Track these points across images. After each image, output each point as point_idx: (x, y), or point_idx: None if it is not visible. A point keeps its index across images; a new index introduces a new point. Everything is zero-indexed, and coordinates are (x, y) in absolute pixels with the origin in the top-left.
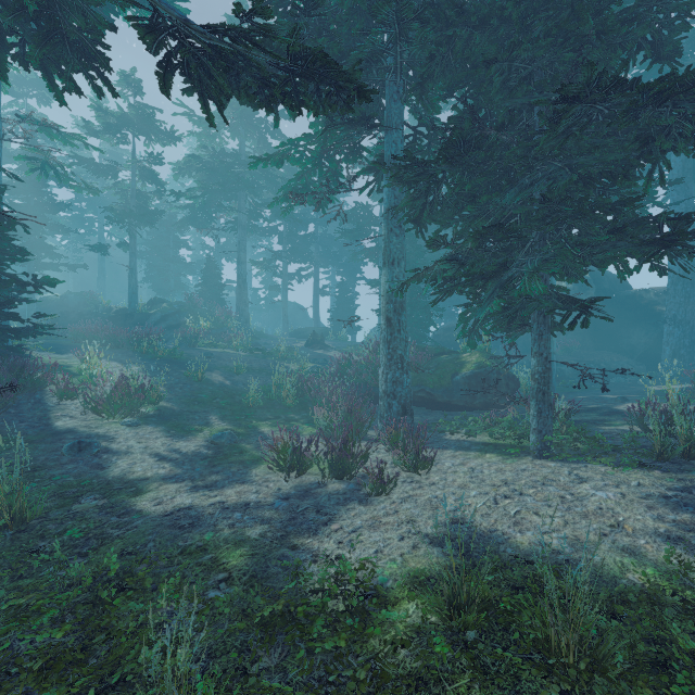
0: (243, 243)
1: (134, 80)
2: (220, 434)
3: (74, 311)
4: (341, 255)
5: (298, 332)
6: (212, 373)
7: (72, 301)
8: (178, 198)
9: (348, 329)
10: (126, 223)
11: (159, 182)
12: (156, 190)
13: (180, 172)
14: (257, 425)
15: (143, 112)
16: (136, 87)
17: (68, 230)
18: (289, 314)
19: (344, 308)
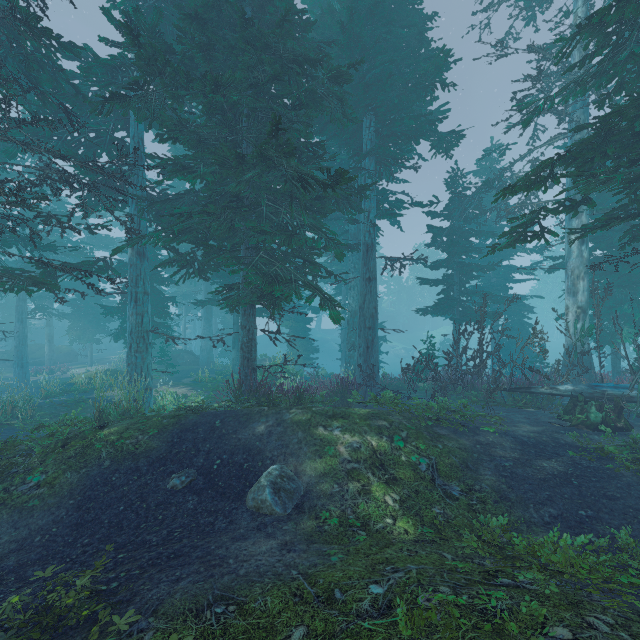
0: None
1: None
2: None
3: None
4: None
5: None
6: None
7: None
8: None
9: None
10: None
11: None
12: None
13: None
14: None
15: None
16: None
17: None
18: None
19: None
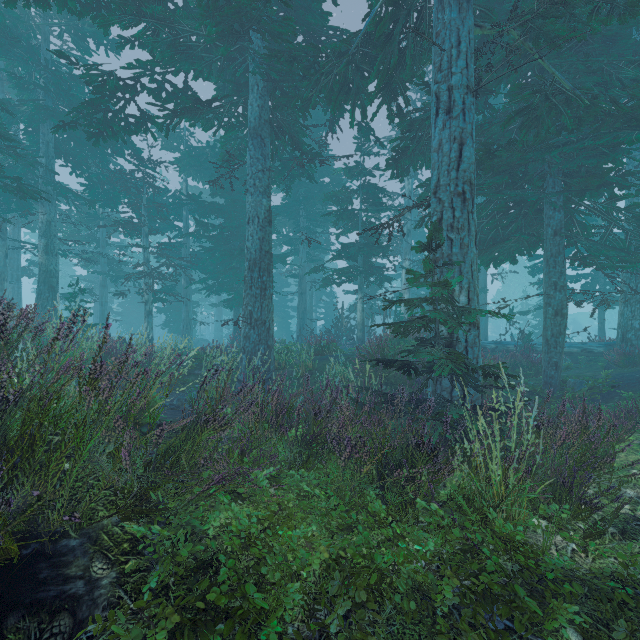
0: None
1: None
2: None
3: None
4: None
5: None
6: None
7: None
8: None
9: None
10: None
11: None
12: None
13: None
14: None
15: None
16: None
17: None
18: None
19: None
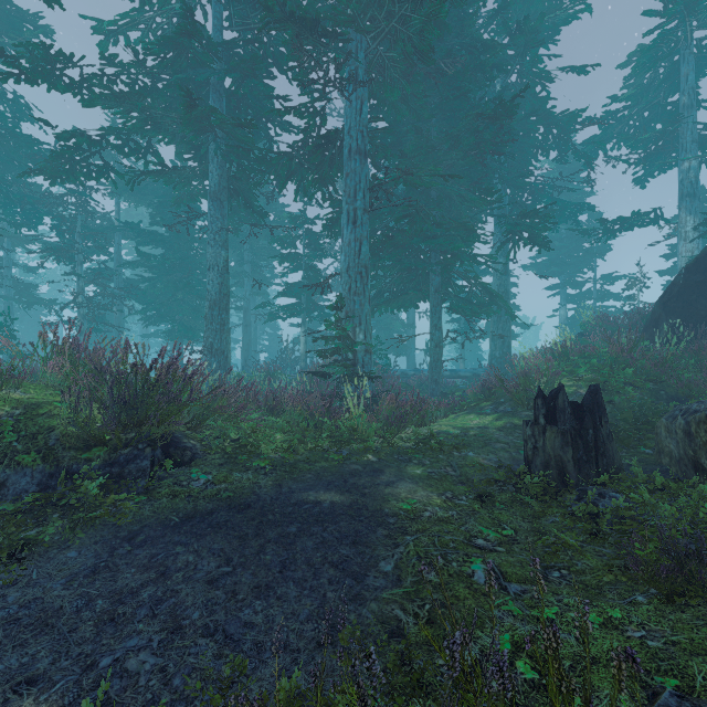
0: None
1: None
2: None
3: None
4: None
5: None
6: None
7: None
8: None
9: None
10: None
11: None
12: None
13: None
14: None
15: None
16: None
17: None
18: None
19: None
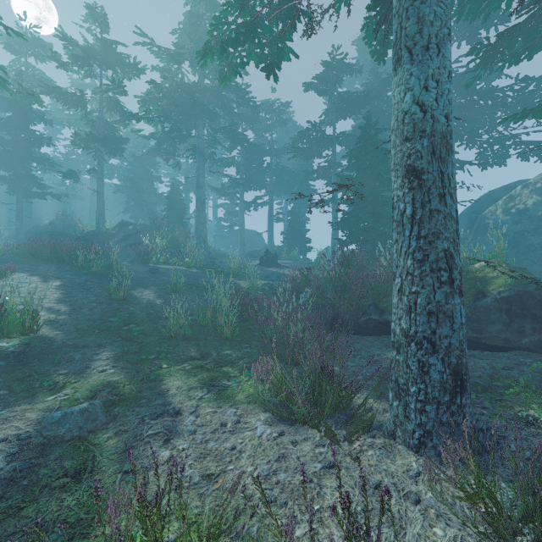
0: (202, 168)
1: (98, 14)
2: (59, 417)
3: (46, 232)
4: (293, 183)
5: (253, 253)
6: (145, 289)
7: (57, 226)
8: (138, 122)
9: (299, 250)
10: (92, 148)
11: (125, 114)
12: (121, 119)
13: (145, 104)
14: (166, 375)
15: (106, 42)
16: (102, 22)
17: (53, 164)
18: (247, 240)
19: (296, 231)
